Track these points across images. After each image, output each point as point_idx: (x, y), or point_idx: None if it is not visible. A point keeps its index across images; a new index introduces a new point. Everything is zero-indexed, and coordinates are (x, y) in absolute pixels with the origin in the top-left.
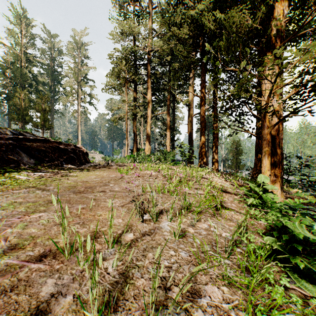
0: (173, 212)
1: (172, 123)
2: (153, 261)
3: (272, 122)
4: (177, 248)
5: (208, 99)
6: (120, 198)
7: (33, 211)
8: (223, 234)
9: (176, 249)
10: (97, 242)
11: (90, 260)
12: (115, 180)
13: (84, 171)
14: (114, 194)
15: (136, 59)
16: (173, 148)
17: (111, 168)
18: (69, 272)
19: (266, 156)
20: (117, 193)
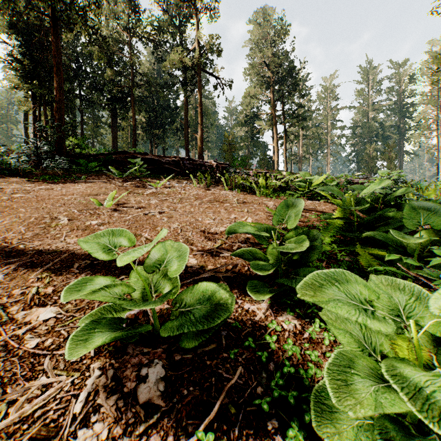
0: None
1: None
2: None
3: None
4: None
5: None
6: None
7: None
8: None
9: None
10: None
11: None
12: None
13: None
14: None
15: None
16: None
17: None
18: None
19: None
20: None
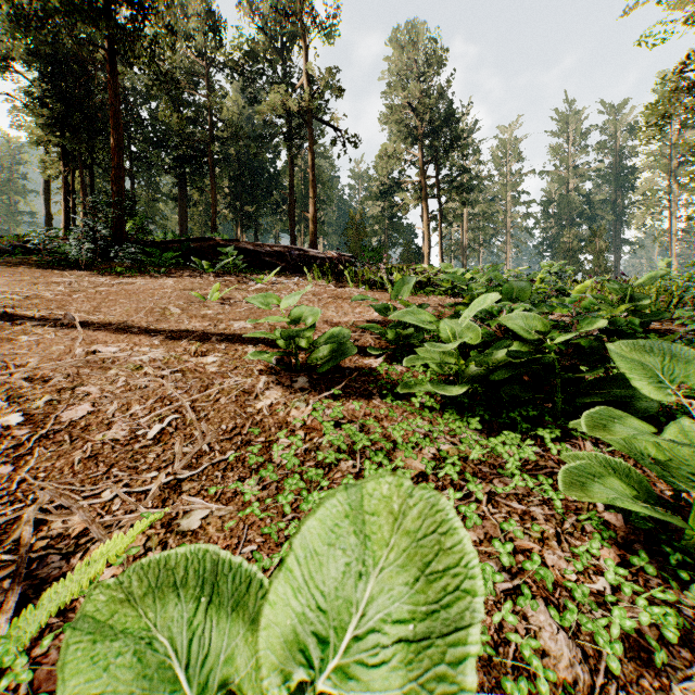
0: None
1: None
2: None
3: None
4: None
5: None
6: None
7: None
8: None
9: None
10: None
11: None
12: None
13: None
14: None
15: None
16: None
17: None
18: None
19: None
20: None
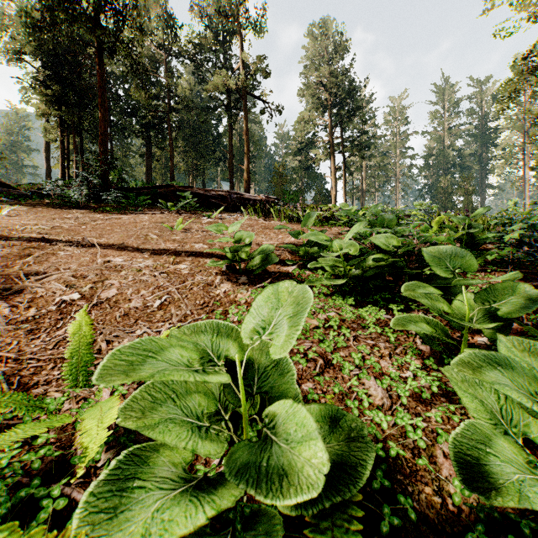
0: None
1: None
2: None
3: None
4: None
5: None
6: None
7: None
8: None
9: None
10: None
11: None
12: None
13: None
14: None
15: None
16: None
17: None
18: None
19: None
20: None
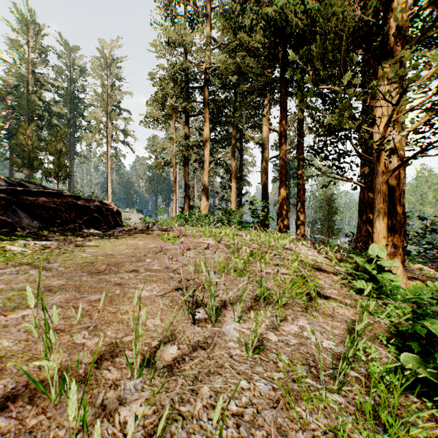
0: (243, 306)
1: (239, 170)
2: (210, 404)
3: (389, 166)
4: (250, 373)
5: (289, 137)
6: (160, 281)
7: (17, 306)
8: (325, 343)
9: (249, 376)
10: (113, 365)
11: (95, 406)
12: (155, 252)
13: (111, 238)
14: (152, 275)
15: (188, 81)
16: (240, 206)
17: (152, 234)
18: (53, 435)
19: (381, 216)
20: (156, 273)
